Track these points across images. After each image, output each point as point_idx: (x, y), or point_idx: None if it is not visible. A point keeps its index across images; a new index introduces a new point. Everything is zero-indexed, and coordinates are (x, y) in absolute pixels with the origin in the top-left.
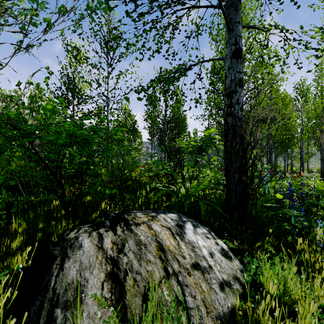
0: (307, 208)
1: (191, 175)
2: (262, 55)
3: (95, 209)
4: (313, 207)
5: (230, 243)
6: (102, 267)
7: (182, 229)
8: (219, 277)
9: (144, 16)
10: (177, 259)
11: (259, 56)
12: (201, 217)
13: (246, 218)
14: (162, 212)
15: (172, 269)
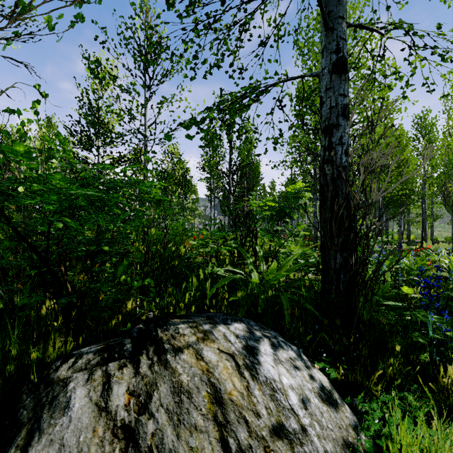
0: (445, 305)
1: (266, 249)
2: (375, 72)
3: (117, 312)
4: (450, 300)
5: (331, 370)
6: (103, 450)
7: (254, 354)
8: (319, 449)
9: (193, 7)
10: (245, 419)
11: (371, 73)
12: (284, 323)
13: (354, 324)
14: (222, 320)
15: (236, 442)
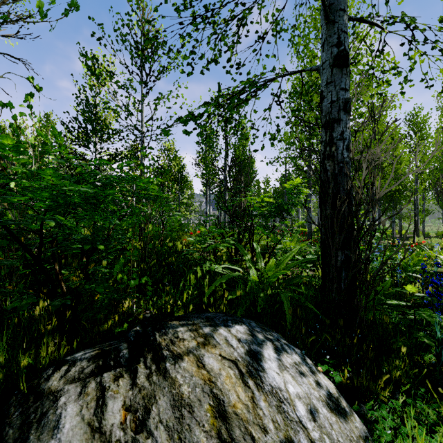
0: None
1: (262, 245)
2: (374, 67)
3: (113, 311)
4: None
5: (335, 373)
6: None
7: (258, 360)
8: None
9: None
10: (252, 436)
11: (369, 68)
12: (284, 323)
13: (357, 323)
14: (222, 322)
15: None
